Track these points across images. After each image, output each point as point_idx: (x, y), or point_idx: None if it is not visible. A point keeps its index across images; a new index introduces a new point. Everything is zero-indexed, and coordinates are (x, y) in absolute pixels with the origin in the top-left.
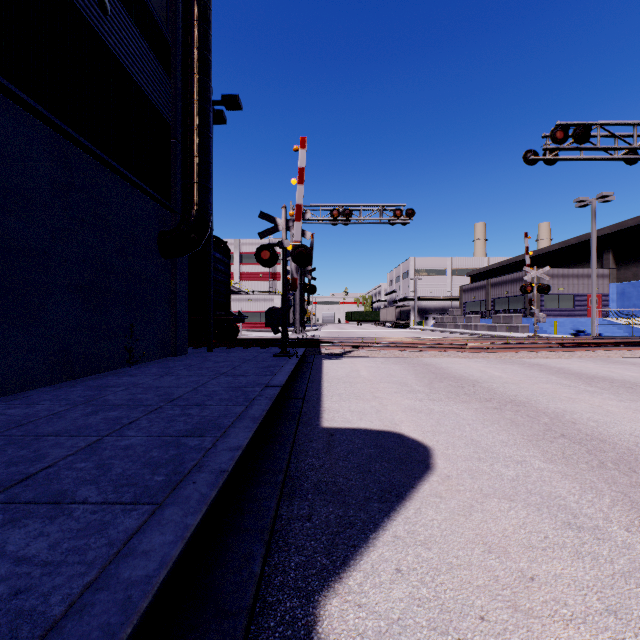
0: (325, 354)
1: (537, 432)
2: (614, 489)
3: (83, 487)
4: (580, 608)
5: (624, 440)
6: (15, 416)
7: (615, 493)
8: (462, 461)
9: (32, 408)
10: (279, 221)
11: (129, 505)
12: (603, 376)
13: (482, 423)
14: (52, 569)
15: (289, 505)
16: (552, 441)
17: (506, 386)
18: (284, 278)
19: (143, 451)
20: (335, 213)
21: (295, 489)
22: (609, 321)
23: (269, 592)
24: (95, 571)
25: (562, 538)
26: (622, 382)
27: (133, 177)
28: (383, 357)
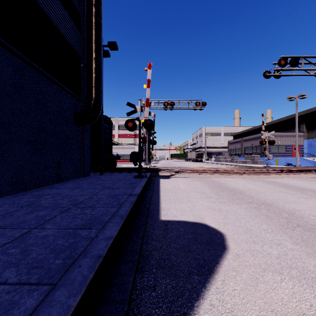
0: (161, 176)
1: (283, 223)
2: None
3: (8, 269)
4: None
5: None
6: None
7: None
8: (244, 243)
9: None
10: (137, 107)
11: (34, 285)
12: (308, 188)
13: (250, 217)
14: None
15: (141, 277)
16: (293, 229)
17: (258, 194)
18: (140, 136)
19: (53, 240)
20: (166, 104)
21: (145, 264)
22: (304, 158)
23: None
24: None
25: None
26: None
27: (59, 83)
28: (191, 177)
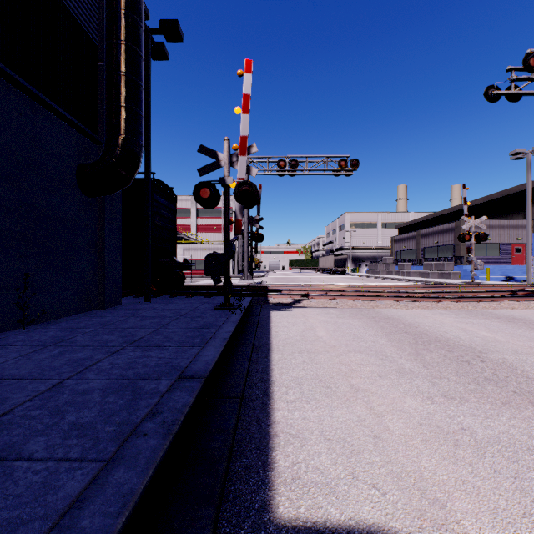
0: (273, 304)
1: None
2: None
3: None
4: None
5: None
6: None
7: None
8: None
9: None
10: (221, 156)
11: None
12: None
13: None
14: None
15: None
16: None
17: (527, 360)
18: (226, 220)
19: None
20: (282, 164)
21: None
22: None
23: None
24: None
25: None
26: None
27: (27, 84)
28: (335, 307)
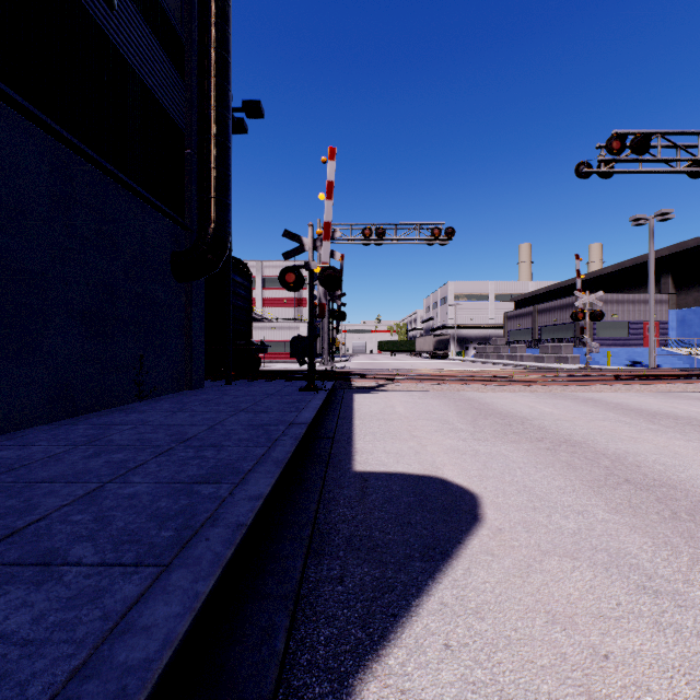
0: (356, 388)
1: (598, 477)
2: (692, 545)
3: (78, 545)
4: (667, 695)
5: (697, 486)
6: (6, 459)
7: (694, 550)
8: (515, 511)
9: (26, 450)
10: (305, 240)
11: (130, 567)
12: (666, 412)
13: (535, 466)
14: (33, 650)
15: (317, 564)
16: (616, 487)
17: (559, 424)
18: (311, 303)
19: (149, 501)
20: (367, 232)
21: (324, 545)
22: (668, 351)
23: (294, 674)
24: (85, 652)
25: (637, 605)
26: (688, 419)
27: (143, 191)
28: (420, 391)
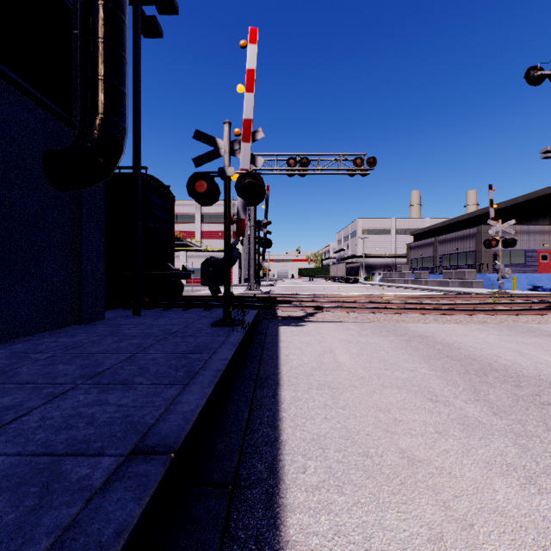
0: (282, 318)
1: None
2: None
3: None
4: None
5: None
6: None
7: None
8: None
9: None
10: (221, 143)
11: None
12: None
13: None
14: None
15: None
16: None
17: None
18: (227, 219)
19: None
20: (292, 162)
21: None
22: None
23: None
24: None
25: None
26: None
27: None
28: (354, 322)
